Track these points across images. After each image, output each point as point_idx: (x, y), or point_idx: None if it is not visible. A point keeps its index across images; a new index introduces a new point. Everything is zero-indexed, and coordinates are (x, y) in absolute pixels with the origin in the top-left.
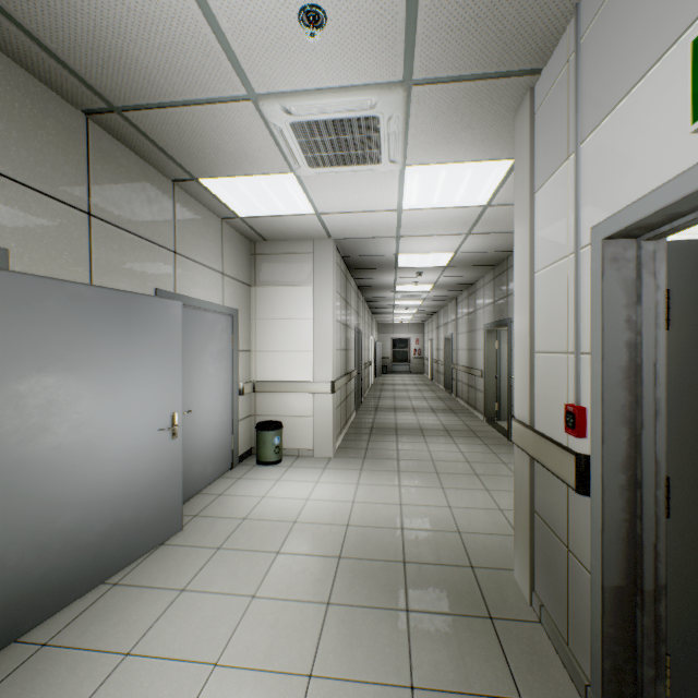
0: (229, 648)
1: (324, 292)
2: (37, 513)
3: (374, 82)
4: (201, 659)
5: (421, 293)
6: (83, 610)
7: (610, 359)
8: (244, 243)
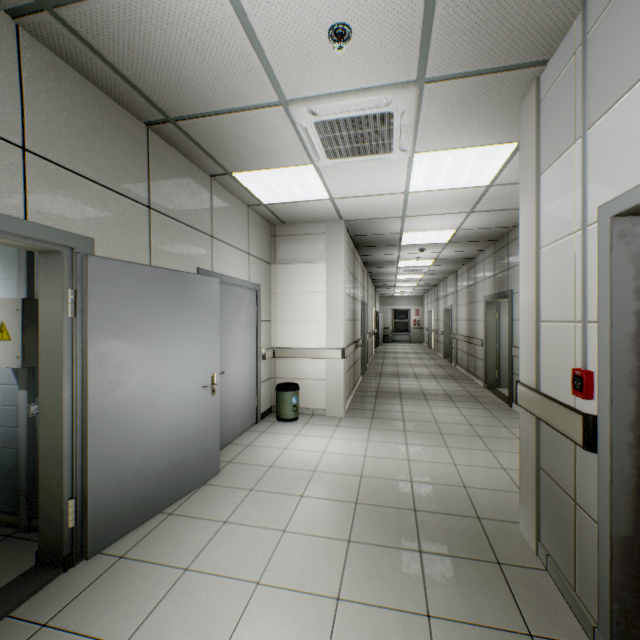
0: (268, 571)
1: (336, 269)
2: (115, 451)
3: (390, 83)
4: (245, 578)
5: (422, 268)
6: (148, 532)
7: (618, 327)
8: (266, 227)
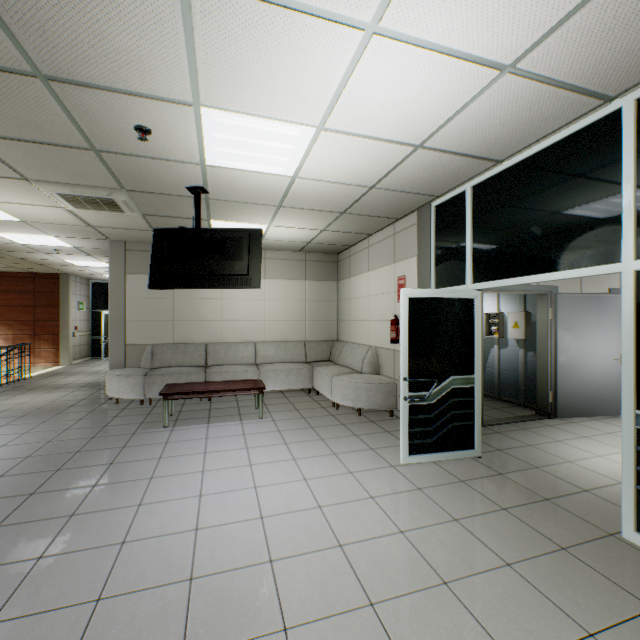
0: None
1: None
2: (567, 377)
3: None
4: None
5: None
6: (582, 420)
7: None
8: None
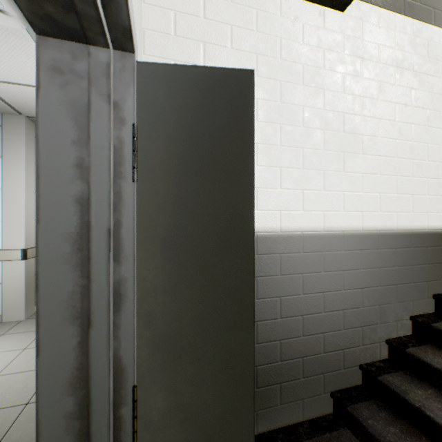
0: None
1: (15, 165)
2: None
3: None
4: None
5: None
6: None
7: (51, 222)
8: None
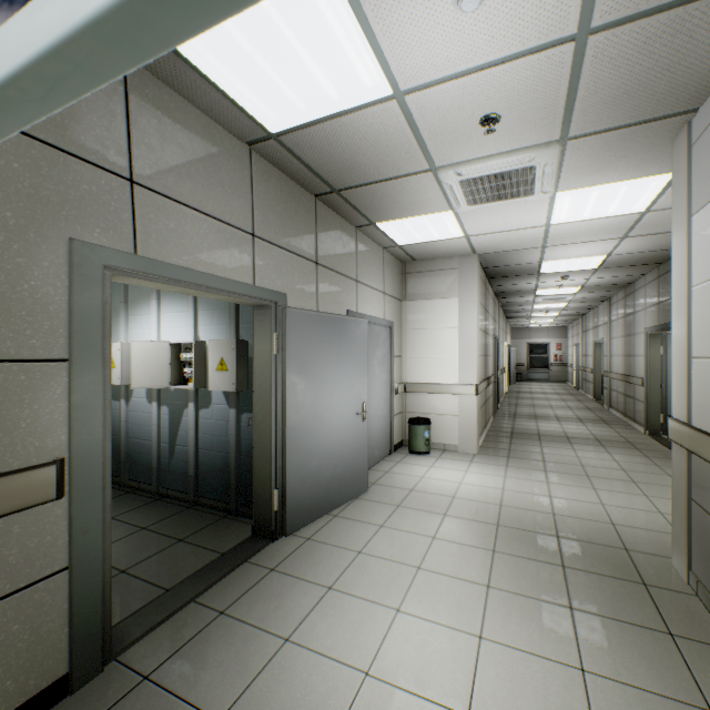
0: (425, 561)
1: (468, 304)
2: (301, 457)
3: (533, 144)
4: (408, 563)
5: (565, 296)
6: (322, 526)
7: None
8: (397, 265)
